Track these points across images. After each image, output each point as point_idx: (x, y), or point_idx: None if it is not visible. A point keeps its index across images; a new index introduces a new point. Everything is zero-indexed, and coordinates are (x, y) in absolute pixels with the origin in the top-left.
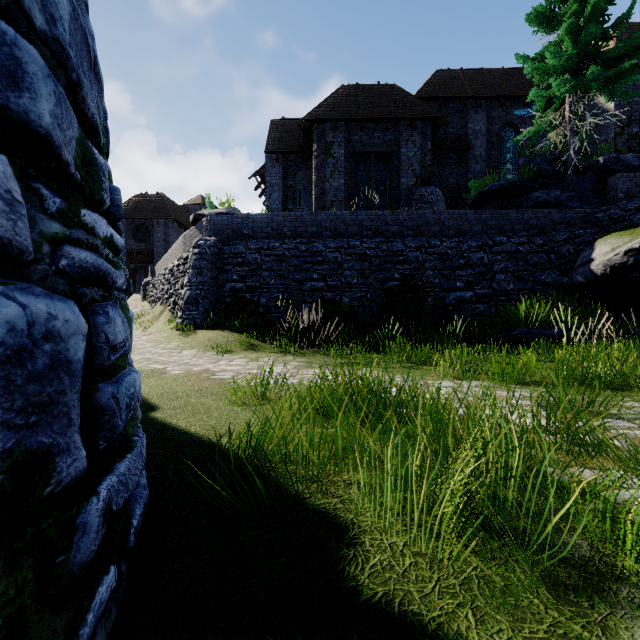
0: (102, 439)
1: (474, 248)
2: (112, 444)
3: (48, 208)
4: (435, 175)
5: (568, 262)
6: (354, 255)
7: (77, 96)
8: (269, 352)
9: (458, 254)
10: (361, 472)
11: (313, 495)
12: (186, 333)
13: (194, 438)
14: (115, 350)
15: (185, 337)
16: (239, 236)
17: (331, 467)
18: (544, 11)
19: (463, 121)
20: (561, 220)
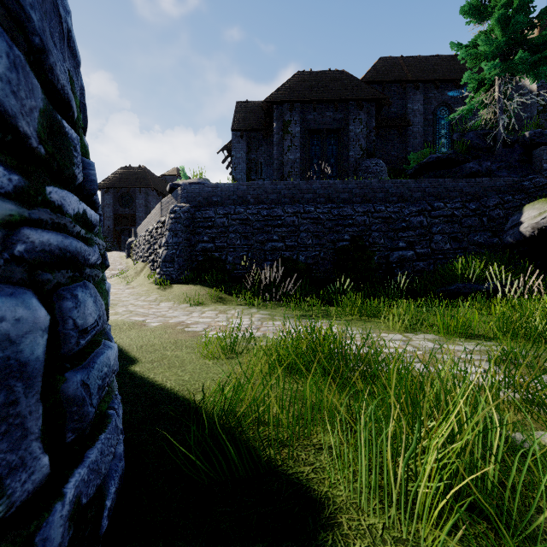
0: (70, 431)
1: (415, 212)
2: (82, 433)
3: (2, 187)
4: (379, 149)
5: (498, 225)
6: (309, 219)
7: (43, 65)
8: (235, 304)
9: (400, 218)
10: (332, 441)
11: (285, 462)
12: (163, 287)
13: (169, 394)
14: (86, 332)
15: (162, 291)
16: (209, 203)
17: (300, 428)
18: (476, 4)
19: (403, 102)
20: (492, 188)
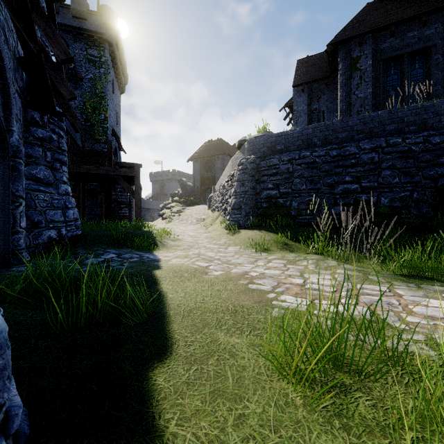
0: None
1: None
2: None
3: None
4: None
5: None
6: (394, 153)
7: None
8: (304, 252)
9: None
10: None
11: None
12: (232, 232)
13: None
14: None
15: (231, 235)
16: (273, 152)
17: None
18: None
19: None
20: None
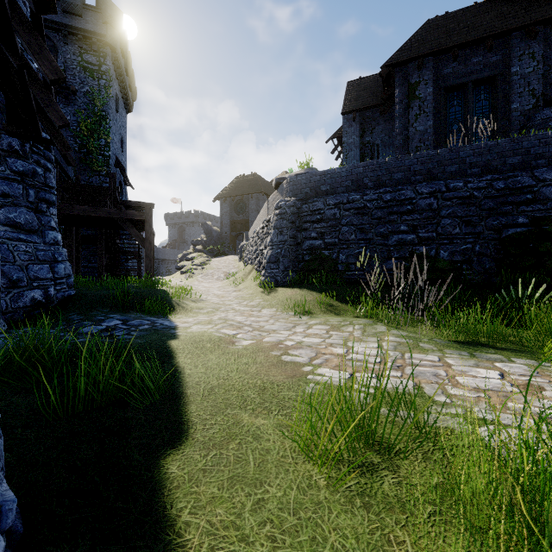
0: None
1: None
2: None
3: None
4: None
5: None
6: (455, 199)
7: None
8: (351, 316)
9: None
10: None
11: None
12: (267, 291)
13: None
14: None
15: (266, 294)
16: (317, 193)
17: None
18: None
19: None
20: None
